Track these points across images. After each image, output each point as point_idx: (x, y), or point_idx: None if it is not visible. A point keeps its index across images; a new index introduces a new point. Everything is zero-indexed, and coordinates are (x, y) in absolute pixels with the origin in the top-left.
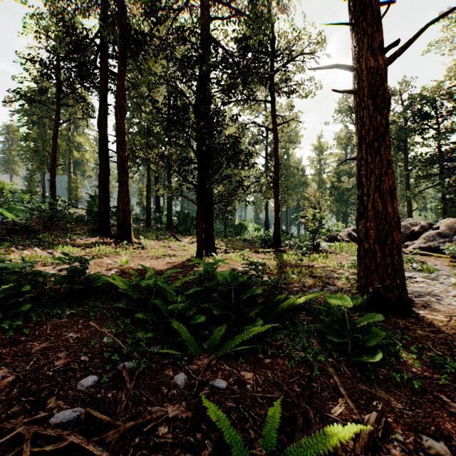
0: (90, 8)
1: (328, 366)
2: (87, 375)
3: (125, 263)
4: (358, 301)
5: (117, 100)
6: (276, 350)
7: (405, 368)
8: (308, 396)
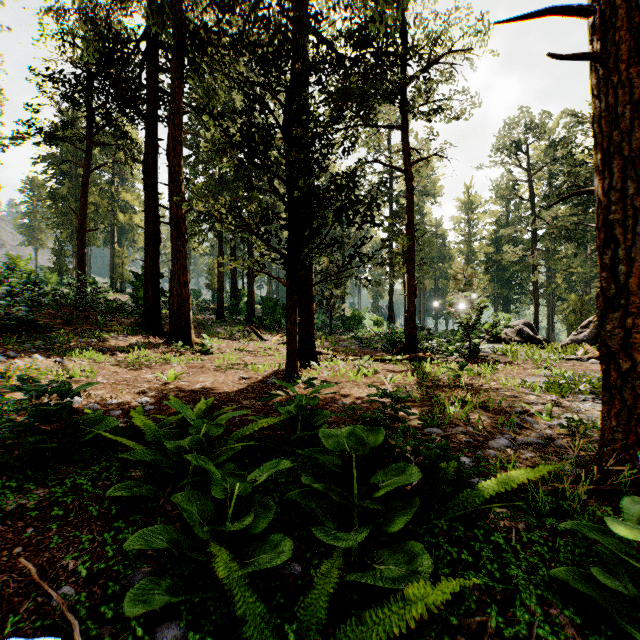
0: None
1: None
2: None
3: (174, 380)
4: None
5: (169, 131)
6: None
7: None
8: None
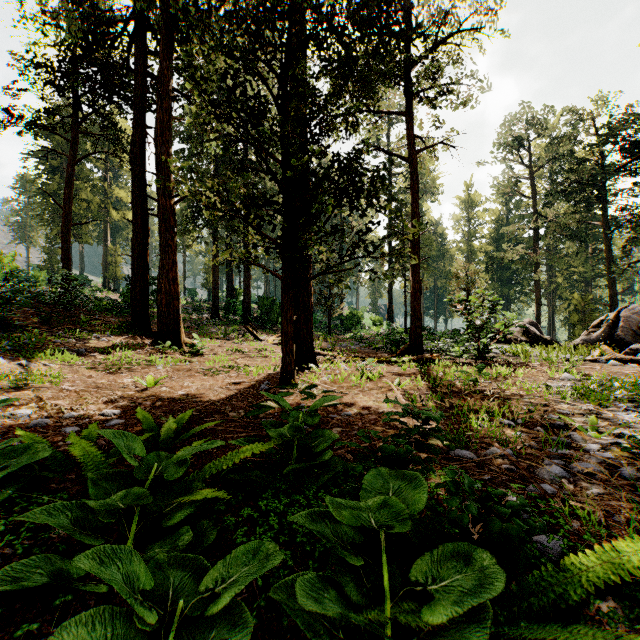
0: None
1: None
2: None
3: (154, 385)
4: None
5: (157, 116)
6: None
7: None
8: None
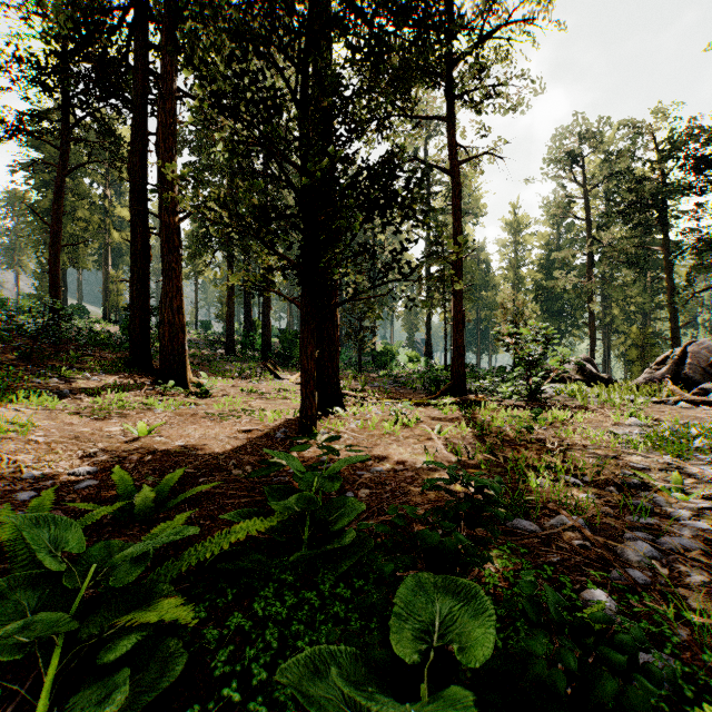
0: None
1: None
2: None
3: (147, 434)
4: None
5: (159, 119)
6: None
7: None
8: None
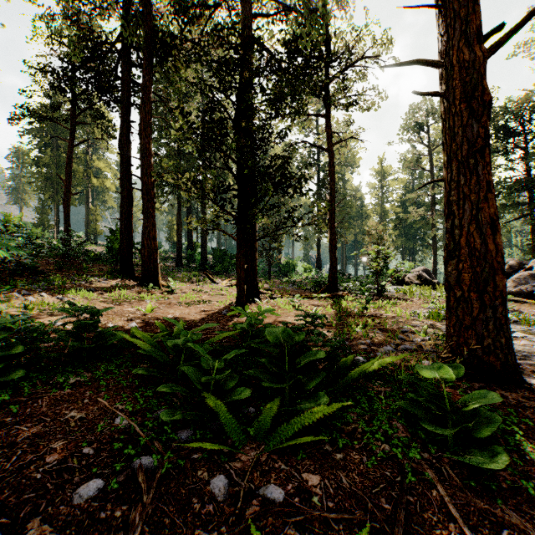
0: (109, 6)
1: (425, 467)
2: (89, 479)
3: (150, 312)
4: (461, 372)
5: (141, 116)
6: (348, 438)
7: (533, 470)
8: (404, 518)
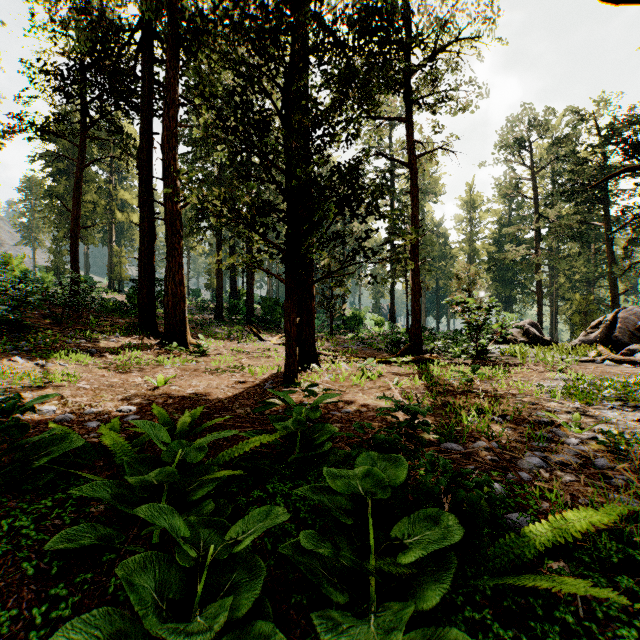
0: None
1: None
2: None
3: (164, 384)
4: None
5: (164, 123)
6: None
7: None
8: None
